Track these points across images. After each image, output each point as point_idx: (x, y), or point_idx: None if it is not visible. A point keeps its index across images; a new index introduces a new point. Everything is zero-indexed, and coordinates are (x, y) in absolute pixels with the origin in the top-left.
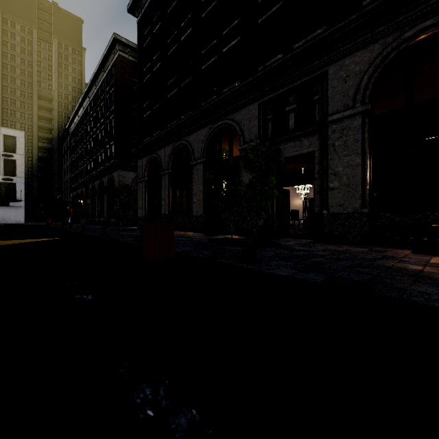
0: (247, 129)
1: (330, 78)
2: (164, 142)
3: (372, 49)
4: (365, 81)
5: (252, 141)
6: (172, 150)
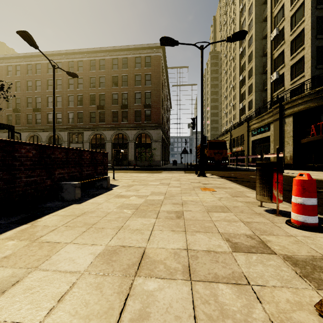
0: (64, 138)
1: (84, 134)
2: (24, 130)
3: (91, 132)
4: (90, 137)
5: (66, 141)
6: (29, 135)
